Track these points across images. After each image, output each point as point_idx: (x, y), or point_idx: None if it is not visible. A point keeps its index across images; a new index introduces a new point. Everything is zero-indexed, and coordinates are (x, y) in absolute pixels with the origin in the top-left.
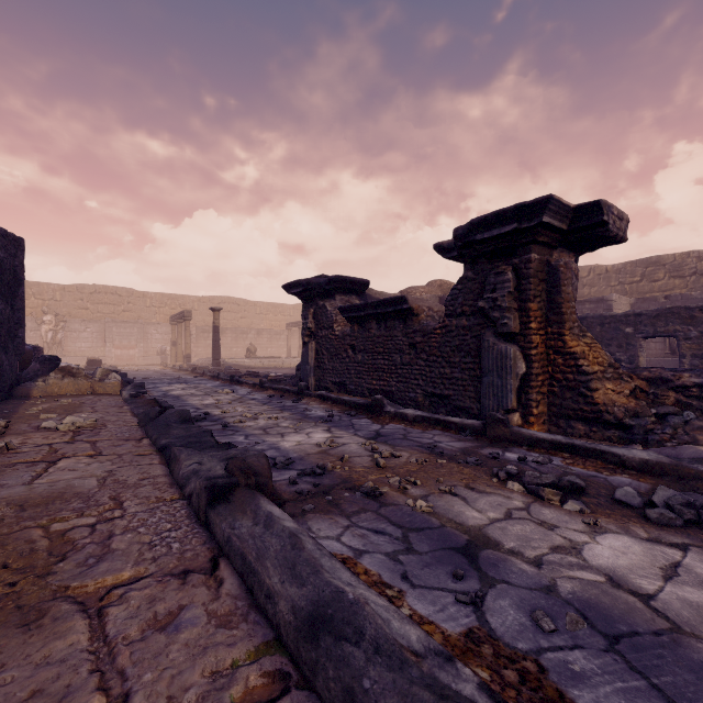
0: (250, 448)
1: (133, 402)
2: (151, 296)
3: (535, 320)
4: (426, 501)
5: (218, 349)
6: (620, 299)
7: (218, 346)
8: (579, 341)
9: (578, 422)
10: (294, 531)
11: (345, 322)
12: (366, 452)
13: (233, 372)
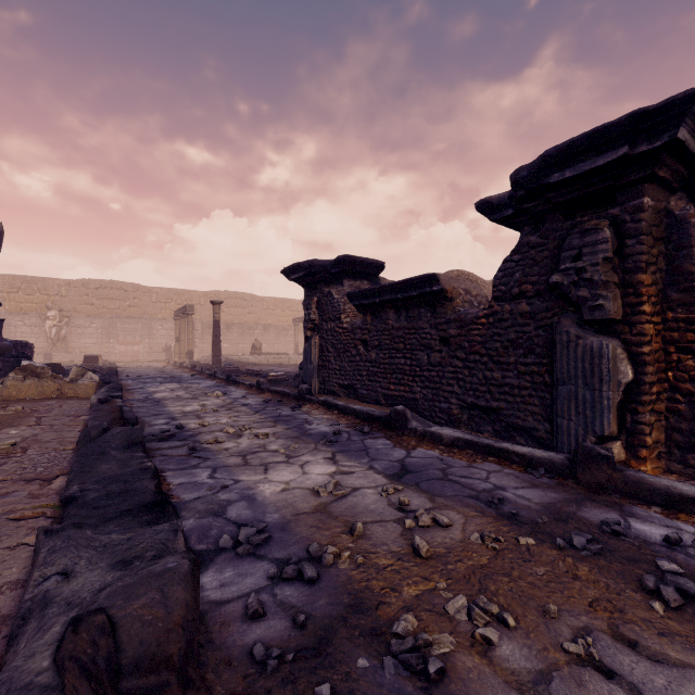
0: (210, 498)
1: (96, 410)
2: (156, 291)
3: (648, 300)
4: None
5: (218, 345)
6: None
7: (218, 342)
8: None
9: None
10: None
11: (355, 312)
12: (390, 509)
13: (233, 370)
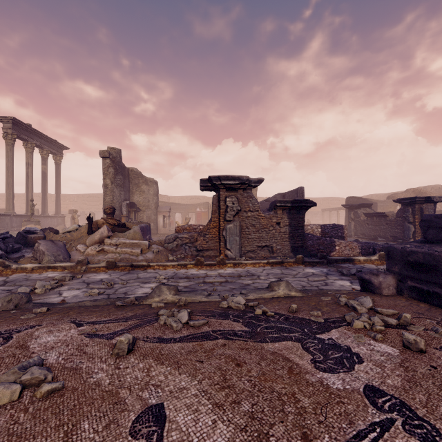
0: None
1: None
2: (259, 199)
3: (417, 219)
4: None
5: None
6: None
7: None
8: None
9: None
10: None
11: (364, 216)
12: None
13: None
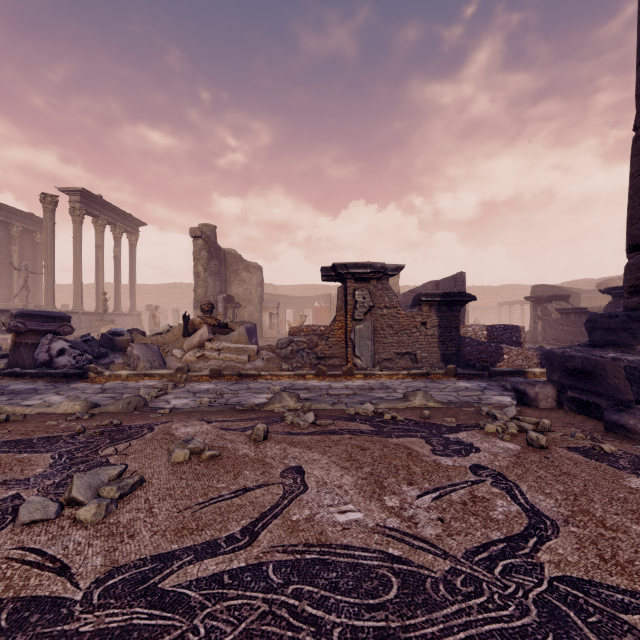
0: None
1: None
2: (403, 288)
3: None
4: None
5: (467, 322)
6: None
7: (467, 321)
8: None
9: None
10: None
11: (557, 313)
12: None
13: None
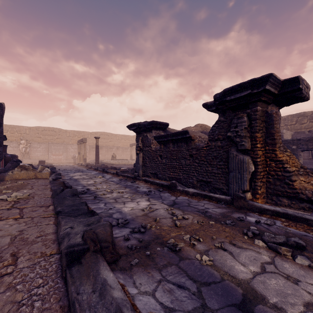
0: (106, 212)
1: (53, 183)
2: (69, 131)
3: (259, 142)
4: (208, 255)
5: (98, 156)
6: (286, 132)
7: (98, 154)
8: (283, 154)
9: (284, 198)
10: (120, 303)
11: (157, 143)
12: (168, 215)
13: (104, 167)
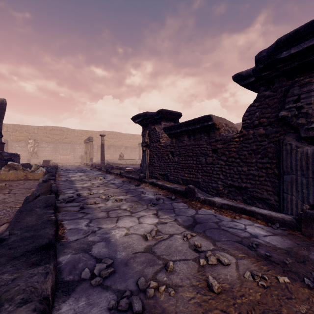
0: (84, 239)
1: (40, 185)
2: (77, 131)
3: None
4: None
5: (103, 155)
6: None
7: (103, 153)
8: None
9: None
10: None
11: (167, 138)
12: (189, 250)
13: (109, 167)
